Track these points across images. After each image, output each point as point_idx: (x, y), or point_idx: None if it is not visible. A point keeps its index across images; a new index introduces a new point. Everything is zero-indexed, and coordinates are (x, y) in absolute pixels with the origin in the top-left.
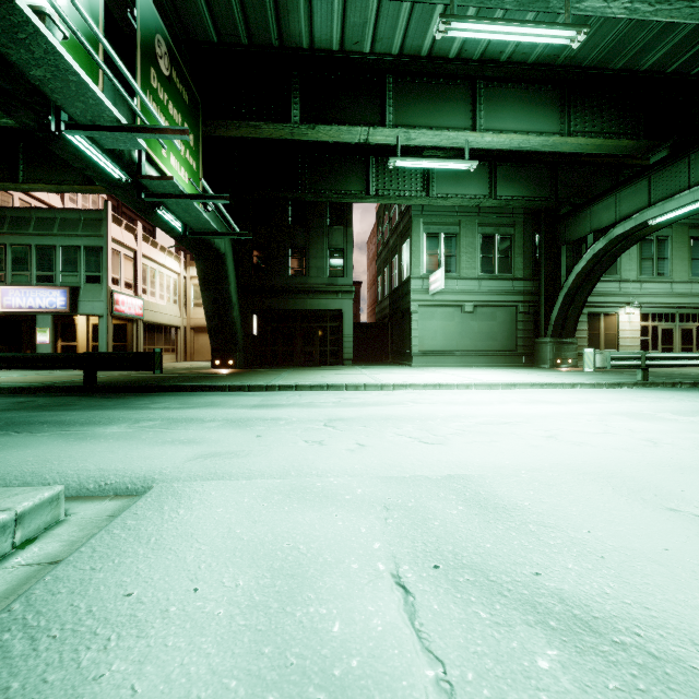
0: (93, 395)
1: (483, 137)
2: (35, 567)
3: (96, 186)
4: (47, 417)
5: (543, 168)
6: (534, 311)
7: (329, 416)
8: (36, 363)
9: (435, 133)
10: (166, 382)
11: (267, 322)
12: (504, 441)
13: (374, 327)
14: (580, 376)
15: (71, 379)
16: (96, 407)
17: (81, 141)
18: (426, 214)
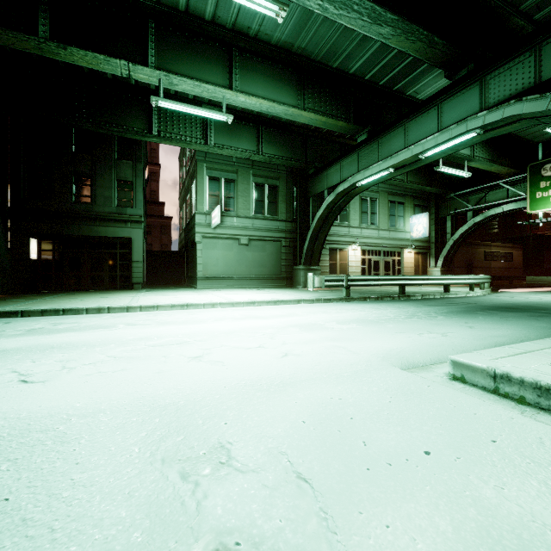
0: None
1: (237, 96)
2: None
3: None
4: None
5: (297, 137)
6: (293, 246)
7: None
8: None
9: (195, 83)
10: None
11: (50, 247)
12: (135, 369)
13: (174, 255)
14: (312, 294)
15: None
16: None
17: None
18: (209, 160)
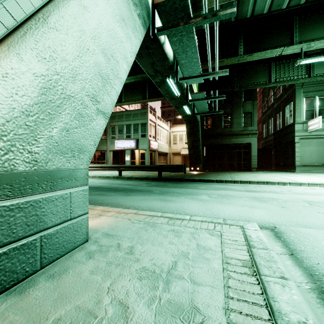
0: (166, 182)
1: None
2: (286, 255)
3: (147, 99)
4: (169, 190)
5: None
6: None
7: (302, 199)
8: (142, 168)
9: None
10: (186, 177)
11: (209, 150)
12: None
13: (262, 151)
14: None
15: (147, 174)
16: (178, 187)
17: (172, 84)
18: (305, 87)
